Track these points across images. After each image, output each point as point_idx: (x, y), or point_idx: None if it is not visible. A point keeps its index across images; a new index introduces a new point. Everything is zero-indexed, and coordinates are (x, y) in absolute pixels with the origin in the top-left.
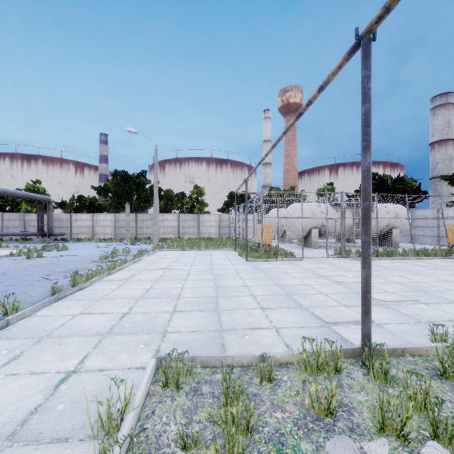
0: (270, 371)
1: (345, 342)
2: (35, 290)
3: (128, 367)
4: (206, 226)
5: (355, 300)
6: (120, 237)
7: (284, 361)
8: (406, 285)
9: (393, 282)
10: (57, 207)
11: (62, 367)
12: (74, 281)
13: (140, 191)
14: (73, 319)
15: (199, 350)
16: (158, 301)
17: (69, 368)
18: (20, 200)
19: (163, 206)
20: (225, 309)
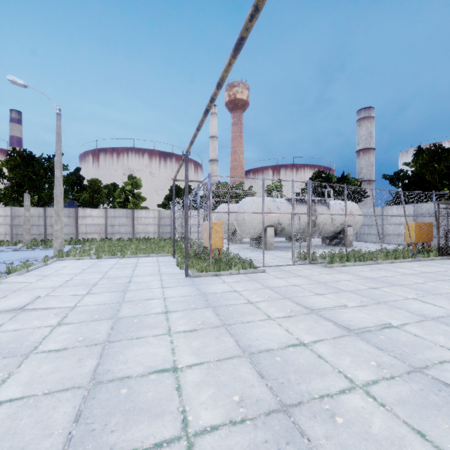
0: None
1: None
2: None
3: None
4: (142, 224)
5: None
6: (19, 238)
7: None
8: None
9: (429, 318)
10: None
11: None
12: None
13: (52, 178)
14: None
15: None
16: None
17: None
18: None
19: (88, 199)
20: None
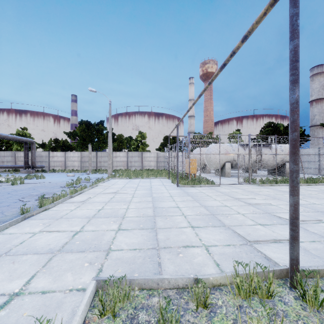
0: (206, 297)
1: (268, 261)
2: (10, 210)
3: (70, 288)
4: (147, 161)
5: (268, 219)
6: (84, 169)
7: (216, 283)
8: (306, 206)
9: None
10: (39, 147)
11: (7, 289)
12: (41, 203)
13: (99, 135)
14: (32, 237)
15: (138, 269)
16: (106, 220)
17: (14, 290)
18: (12, 142)
19: (116, 146)
20: (162, 228)
